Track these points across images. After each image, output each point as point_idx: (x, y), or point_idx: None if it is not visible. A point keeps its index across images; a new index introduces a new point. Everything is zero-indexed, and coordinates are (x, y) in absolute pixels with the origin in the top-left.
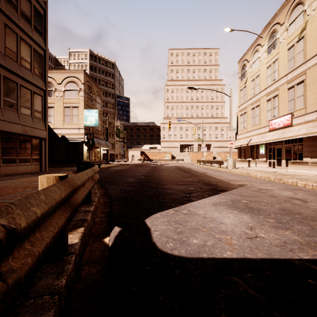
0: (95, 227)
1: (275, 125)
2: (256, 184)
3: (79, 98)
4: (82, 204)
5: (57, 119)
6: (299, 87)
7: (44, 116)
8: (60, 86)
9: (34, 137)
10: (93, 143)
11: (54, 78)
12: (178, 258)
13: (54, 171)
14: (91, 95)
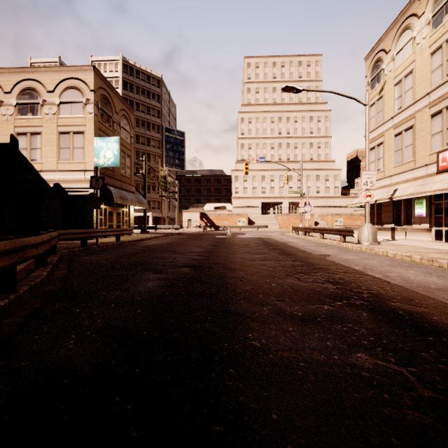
0: None
1: None
2: None
3: (84, 117)
4: None
5: (47, 155)
6: None
7: None
8: (51, 96)
9: None
10: (110, 198)
11: (42, 81)
12: None
13: None
14: (111, 114)
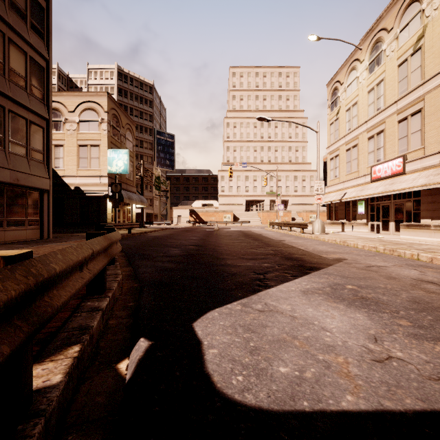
0: (106, 337)
1: (379, 172)
2: (360, 259)
3: (100, 133)
4: (89, 296)
5: (68, 163)
6: (415, 119)
7: (47, 158)
8: (72, 116)
9: (32, 189)
10: (121, 198)
11: (64, 103)
12: (255, 414)
13: (61, 238)
14: (119, 129)
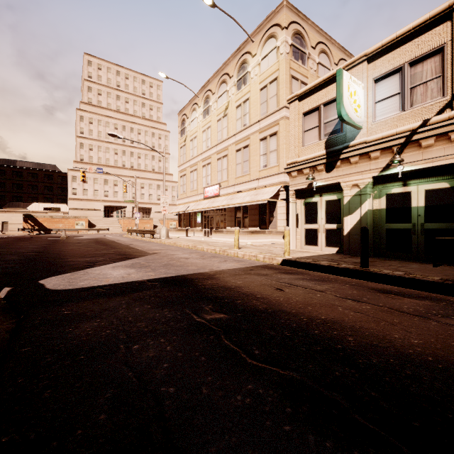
0: None
1: (208, 193)
2: (170, 252)
3: None
4: None
5: None
6: (225, 161)
7: None
8: None
9: None
10: None
11: None
12: (66, 290)
13: None
14: None
